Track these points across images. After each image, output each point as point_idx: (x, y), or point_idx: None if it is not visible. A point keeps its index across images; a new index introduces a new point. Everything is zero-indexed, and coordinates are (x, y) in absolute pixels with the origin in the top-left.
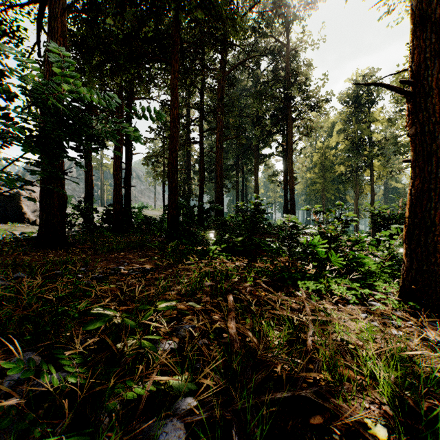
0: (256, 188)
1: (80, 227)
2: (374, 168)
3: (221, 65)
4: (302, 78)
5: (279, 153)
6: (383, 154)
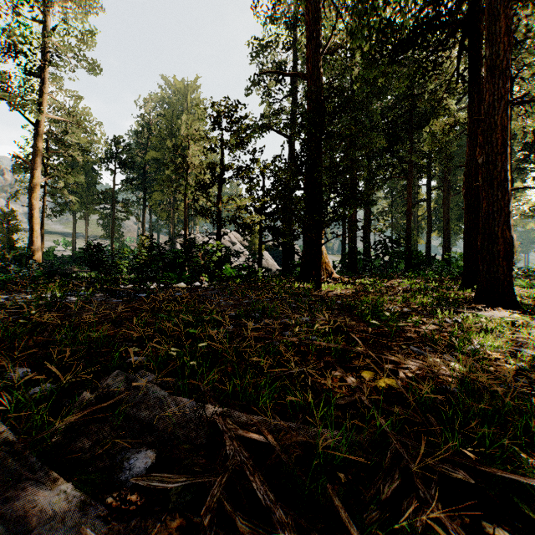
0: None
1: (343, 268)
2: None
3: None
4: None
5: None
6: None
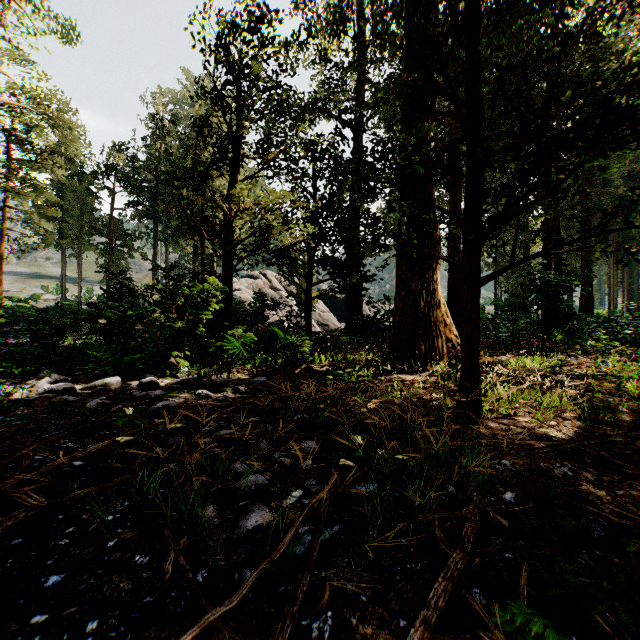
0: None
1: None
2: None
3: None
4: None
5: None
6: None
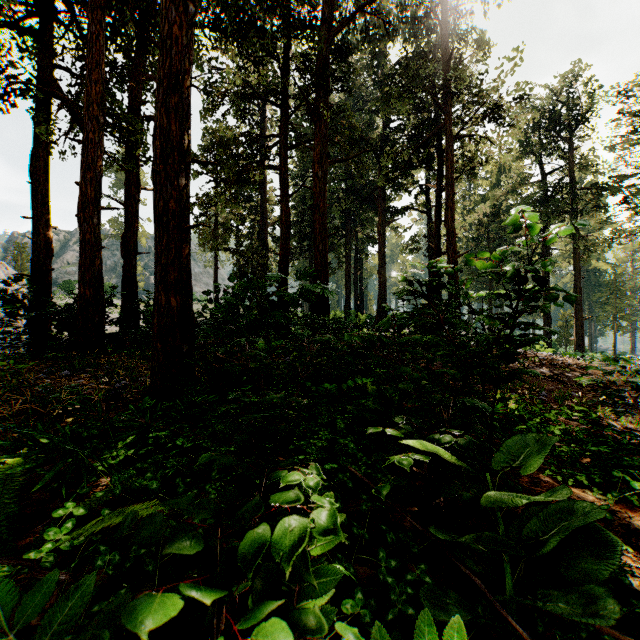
0: (382, 265)
1: None
2: (579, 233)
3: (324, 11)
4: (467, 66)
5: (421, 205)
6: (600, 207)
